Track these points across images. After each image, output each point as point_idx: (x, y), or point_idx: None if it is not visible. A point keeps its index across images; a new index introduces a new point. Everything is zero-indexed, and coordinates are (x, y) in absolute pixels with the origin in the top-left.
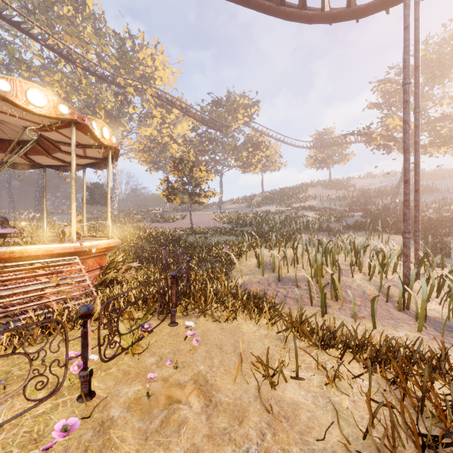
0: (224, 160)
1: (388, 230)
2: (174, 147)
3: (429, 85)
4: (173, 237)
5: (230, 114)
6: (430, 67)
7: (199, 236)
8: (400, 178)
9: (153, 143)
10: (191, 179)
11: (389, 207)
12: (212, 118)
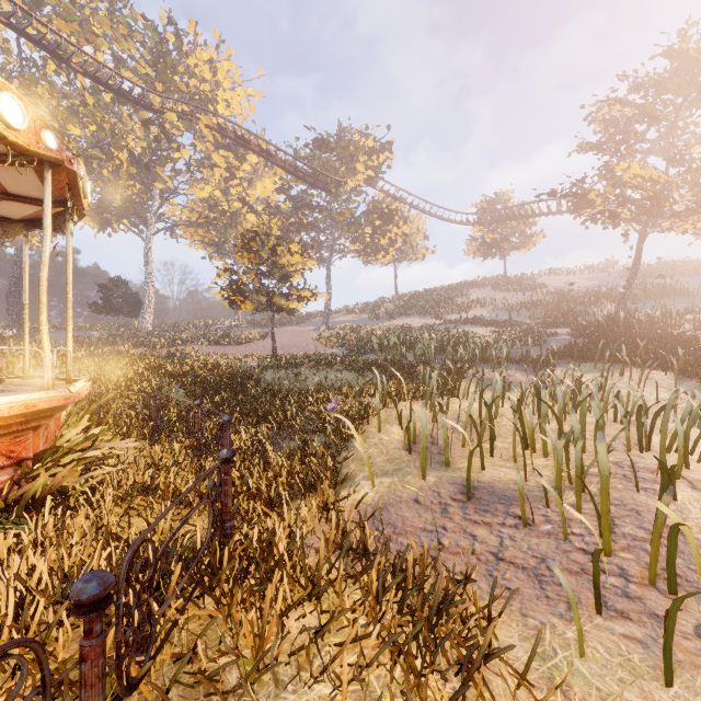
0: (333, 240)
1: (640, 361)
2: (250, 220)
3: (689, 107)
4: (236, 374)
5: (343, 162)
6: (692, 76)
7: (285, 370)
8: (633, 269)
9: (215, 211)
10: (273, 267)
11: (615, 320)
12: (313, 167)
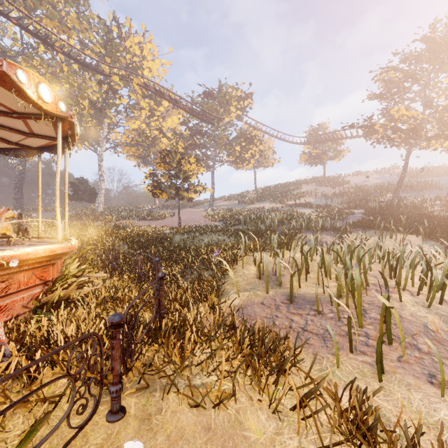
0: (215, 155)
1: (402, 229)
2: (164, 142)
3: (436, 72)
4: (157, 237)
5: (222, 106)
6: (438, 53)
7: (187, 235)
8: (403, 173)
9: (142, 136)
10: (179, 172)
11: (391, 204)
12: (203, 109)
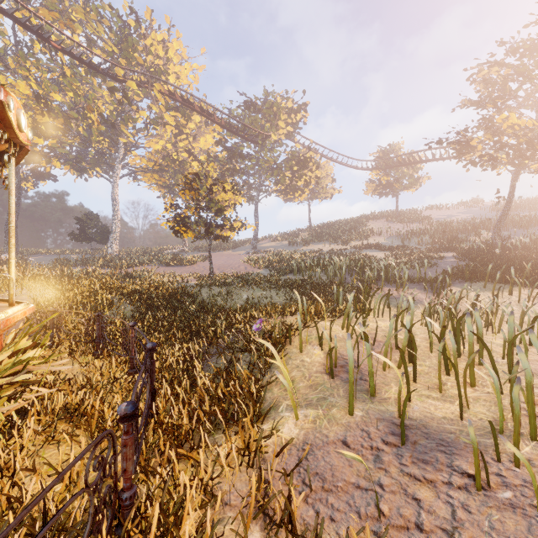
0: (260, 182)
1: (527, 281)
2: (195, 167)
3: None
4: (177, 292)
5: (268, 119)
6: None
7: (219, 289)
8: (507, 204)
9: (167, 160)
10: (210, 202)
11: (492, 245)
12: (244, 124)
